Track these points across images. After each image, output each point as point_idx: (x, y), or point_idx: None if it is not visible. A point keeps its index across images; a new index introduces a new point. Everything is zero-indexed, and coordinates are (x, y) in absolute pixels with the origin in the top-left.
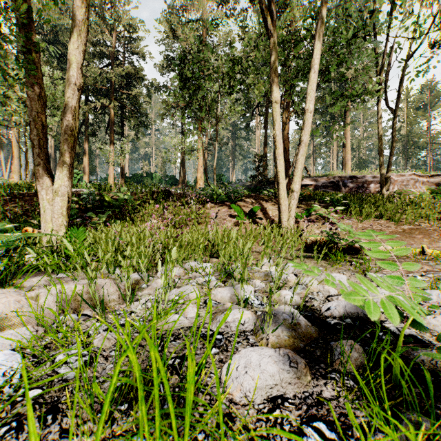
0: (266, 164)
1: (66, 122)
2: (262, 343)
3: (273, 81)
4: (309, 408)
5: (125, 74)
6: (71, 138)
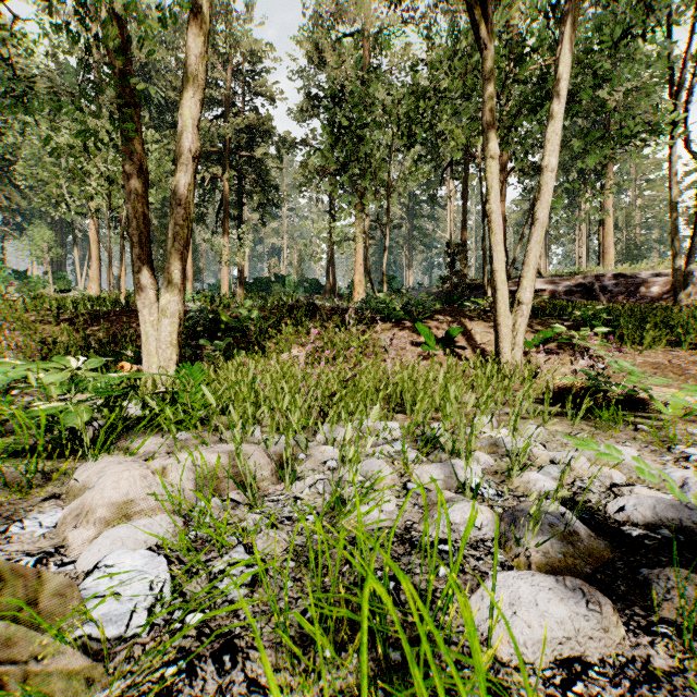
0: (465, 257)
1: (177, 207)
2: (520, 563)
3: (487, 124)
4: (634, 684)
5: (245, 128)
6: (183, 231)
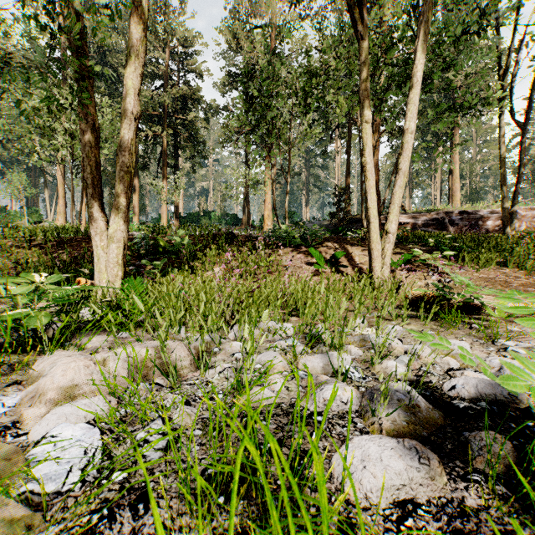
0: (349, 198)
1: (122, 157)
2: (374, 429)
3: (363, 96)
4: (450, 519)
5: (180, 96)
6: (127, 176)
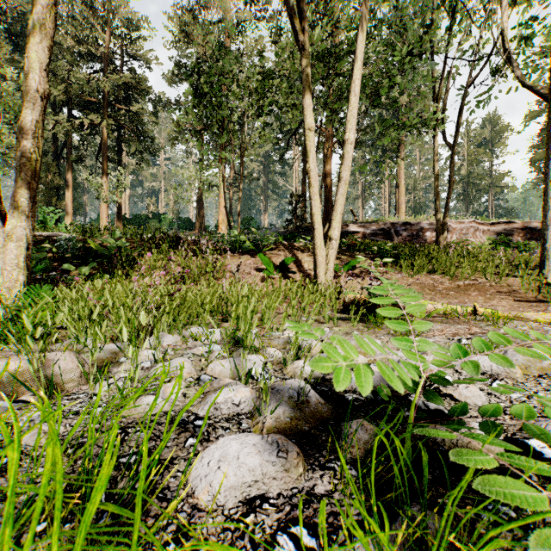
0: (305, 206)
1: (24, 140)
2: (257, 428)
3: (308, 103)
4: (292, 509)
5: (123, 84)
6: (31, 163)
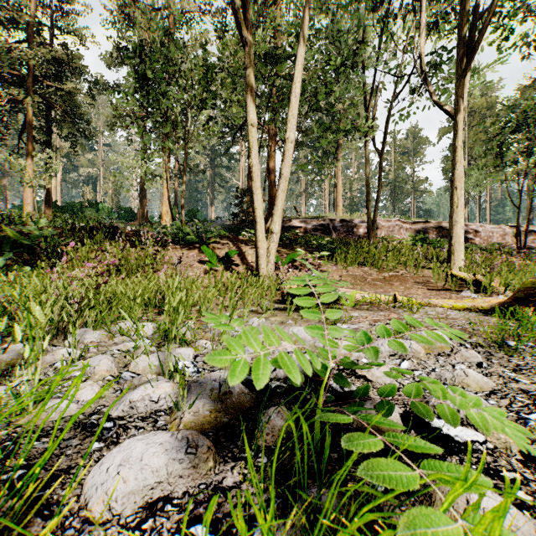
0: (250, 200)
1: None
2: (174, 424)
3: (250, 99)
4: (196, 506)
5: (53, 59)
6: None
